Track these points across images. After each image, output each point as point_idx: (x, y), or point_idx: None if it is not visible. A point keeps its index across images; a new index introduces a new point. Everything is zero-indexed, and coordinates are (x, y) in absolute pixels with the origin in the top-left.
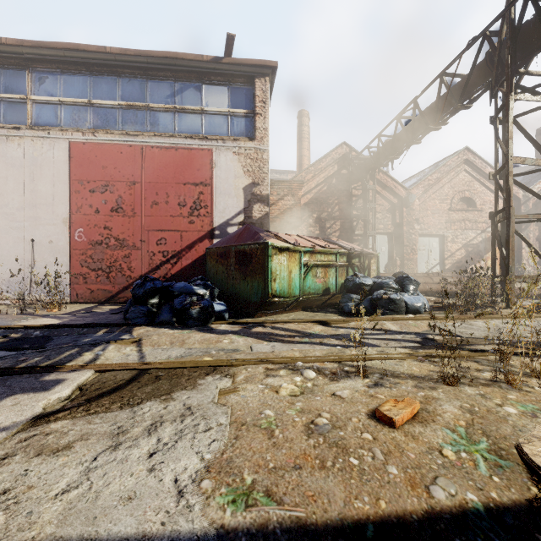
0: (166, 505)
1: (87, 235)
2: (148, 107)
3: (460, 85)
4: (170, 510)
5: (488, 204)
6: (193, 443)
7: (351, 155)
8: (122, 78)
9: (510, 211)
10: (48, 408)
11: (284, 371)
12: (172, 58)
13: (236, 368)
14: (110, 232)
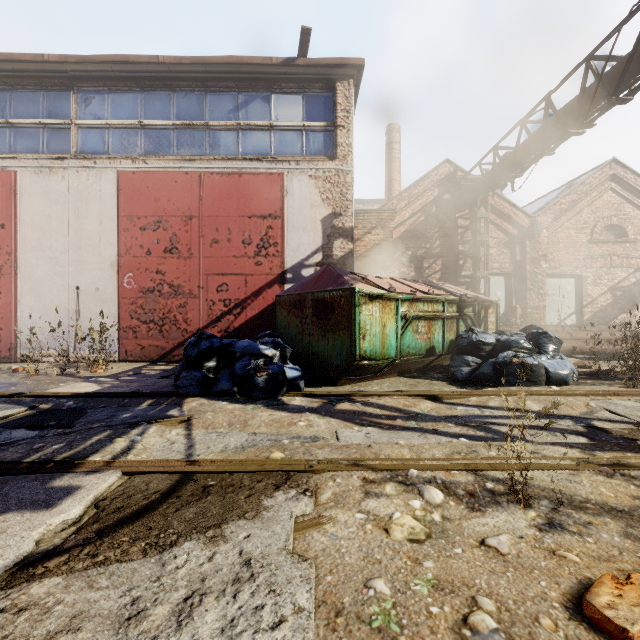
0: None
1: (137, 281)
2: (207, 126)
3: (615, 71)
4: None
5: None
6: None
7: (456, 176)
8: (177, 92)
9: None
10: (44, 542)
11: (392, 486)
12: (234, 64)
13: (318, 477)
14: (163, 278)
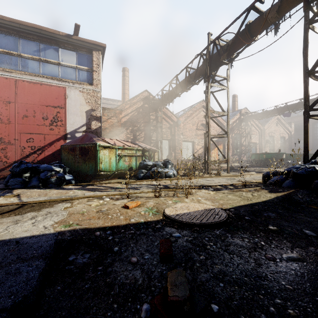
0: (41, 230)
1: None
2: (20, 55)
3: (194, 73)
4: (42, 231)
5: (212, 127)
6: (51, 219)
7: (150, 97)
8: None
9: (208, 133)
10: None
11: (96, 199)
12: (38, 29)
13: (74, 200)
14: None
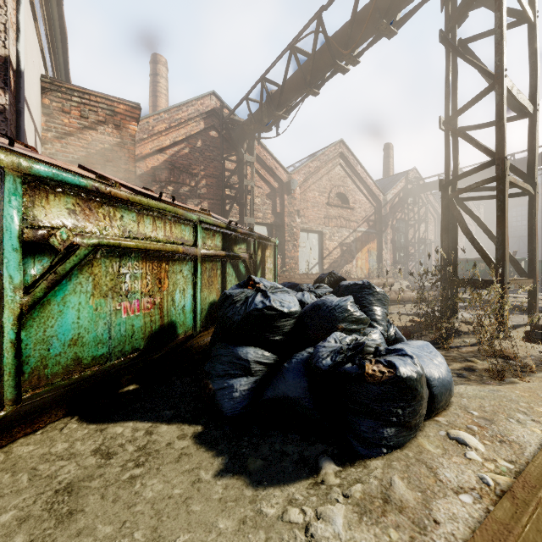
0: None
1: None
2: None
3: None
4: None
5: (358, 203)
6: None
7: (223, 113)
8: None
9: (505, 166)
10: None
11: None
12: None
13: None
14: None
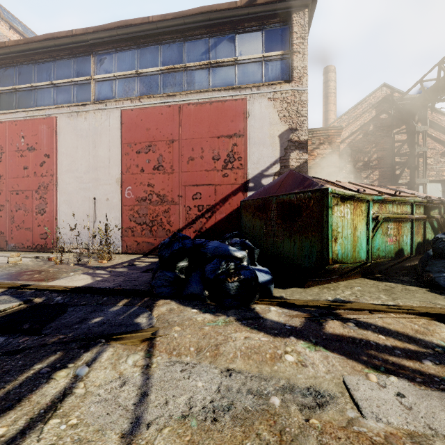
0: None
1: (134, 192)
2: (185, 68)
3: None
4: None
5: None
6: None
7: (393, 97)
8: (162, 44)
9: None
10: None
11: None
12: (206, 13)
13: None
14: (152, 189)
